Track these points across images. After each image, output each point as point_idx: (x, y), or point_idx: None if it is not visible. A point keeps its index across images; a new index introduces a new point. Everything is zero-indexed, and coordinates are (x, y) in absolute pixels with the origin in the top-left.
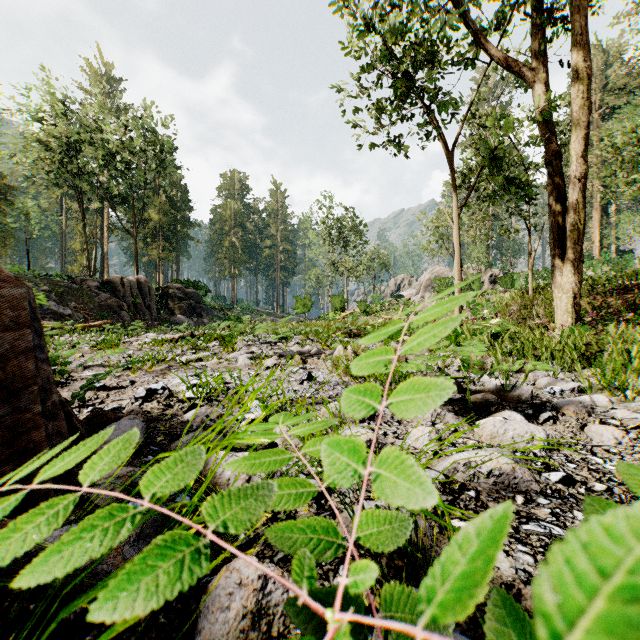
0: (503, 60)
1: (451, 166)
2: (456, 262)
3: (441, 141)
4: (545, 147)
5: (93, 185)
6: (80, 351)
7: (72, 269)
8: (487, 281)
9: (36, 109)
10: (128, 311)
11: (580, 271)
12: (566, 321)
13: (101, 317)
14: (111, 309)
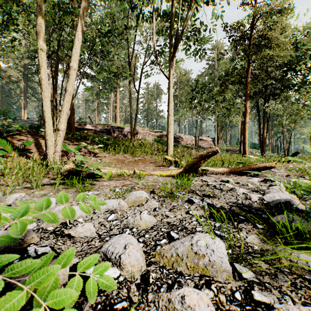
0: None
1: None
2: None
3: None
4: None
5: None
6: None
7: None
8: None
9: None
10: None
11: None
12: None
13: None
14: None
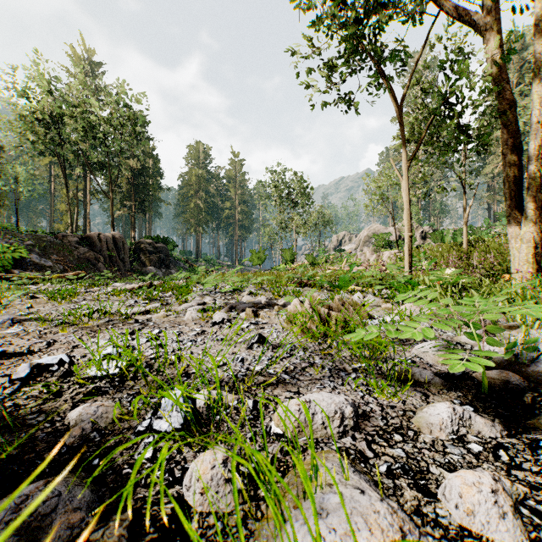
0: (455, 12)
1: (401, 120)
2: (406, 214)
3: (392, 95)
4: (499, 97)
5: (75, 153)
6: (36, 301)
7: (58, 227)
8: (418, 237)
9: (25, 87)
10: (104, 263)
11: (541, 220)
12: (525, 271)
13: (79, 268)
14: (89, 261)
